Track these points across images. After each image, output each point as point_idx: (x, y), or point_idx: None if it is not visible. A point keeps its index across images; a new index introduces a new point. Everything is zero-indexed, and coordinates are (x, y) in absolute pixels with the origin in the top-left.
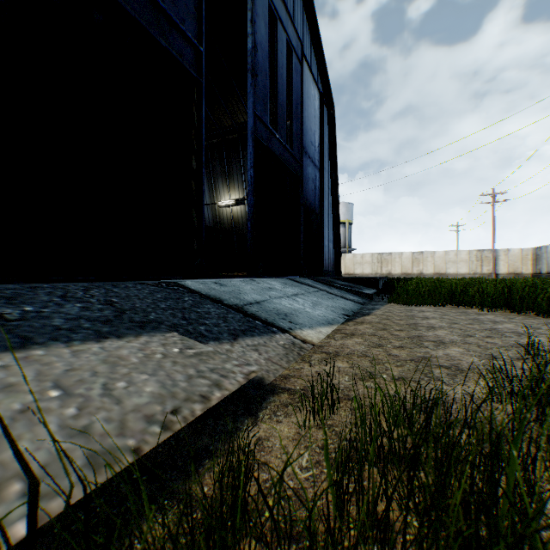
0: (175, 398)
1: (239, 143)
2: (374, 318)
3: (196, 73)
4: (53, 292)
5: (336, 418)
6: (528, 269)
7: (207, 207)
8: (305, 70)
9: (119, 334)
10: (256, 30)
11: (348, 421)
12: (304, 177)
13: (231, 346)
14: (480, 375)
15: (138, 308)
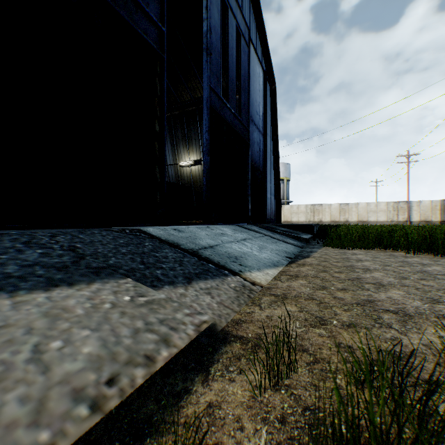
0: (115, 360)
1: (197, 114)
2: (313, 260)
3: (159, 49)
4: (19, 238)
5: (293, 376)
6: (437, 217)
7: (171, 167)
8: (251, 51)
9: (72, 281)
10: (210, 16)
11: (306, 380)
12: (251, 141)
13: (185, 290)
14: (430, 322)
15: (100, 253)
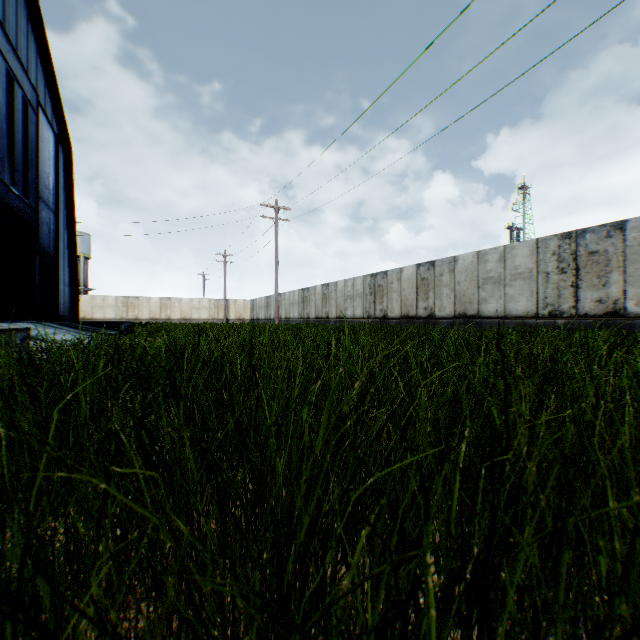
0: None
1: None
2: None
3: None
4: None
5: None
6: (249, 315)
7: None
8: (41, 114)
9: None
10: None
11: None
12: (40, 222)
13: None
14: None
15: None
